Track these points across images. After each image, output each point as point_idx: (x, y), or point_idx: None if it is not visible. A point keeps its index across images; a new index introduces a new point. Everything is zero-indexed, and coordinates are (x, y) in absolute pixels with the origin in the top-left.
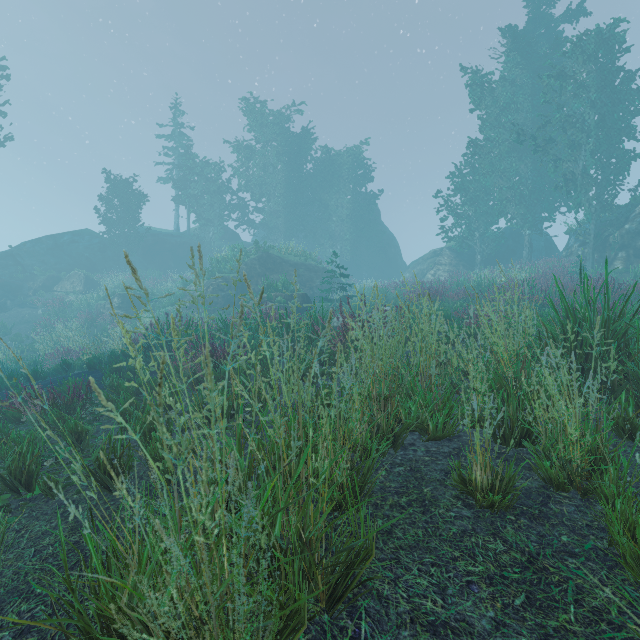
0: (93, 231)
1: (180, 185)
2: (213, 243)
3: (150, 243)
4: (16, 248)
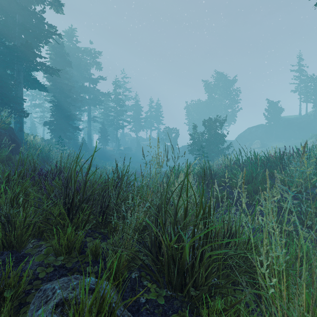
0: (262, 124)
1: (301, 95)
2: None
3: (285, 124)
4: (240, 135)
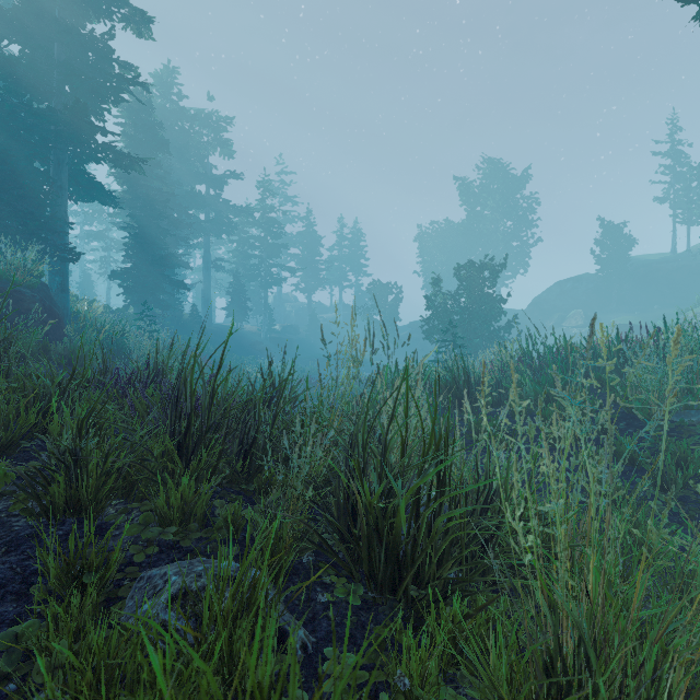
0: (588, 275)
1: (677, 208)
2: None
3: (641, 274)
4: (538, 299)
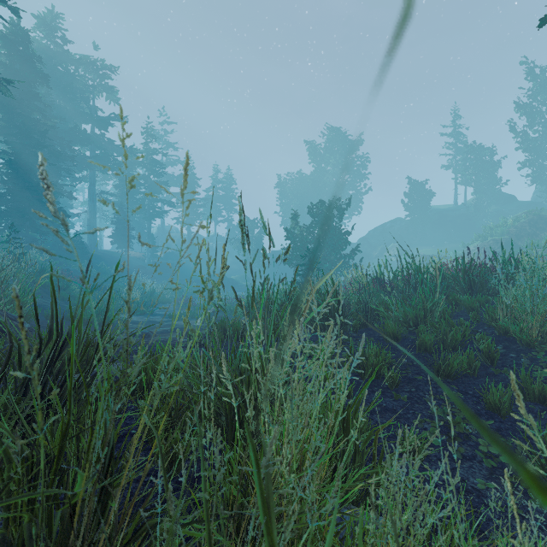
0: (401, 218)
1: (458, 172)
2: (487, 210)
3: (436, 219)
4: (367, 235)
